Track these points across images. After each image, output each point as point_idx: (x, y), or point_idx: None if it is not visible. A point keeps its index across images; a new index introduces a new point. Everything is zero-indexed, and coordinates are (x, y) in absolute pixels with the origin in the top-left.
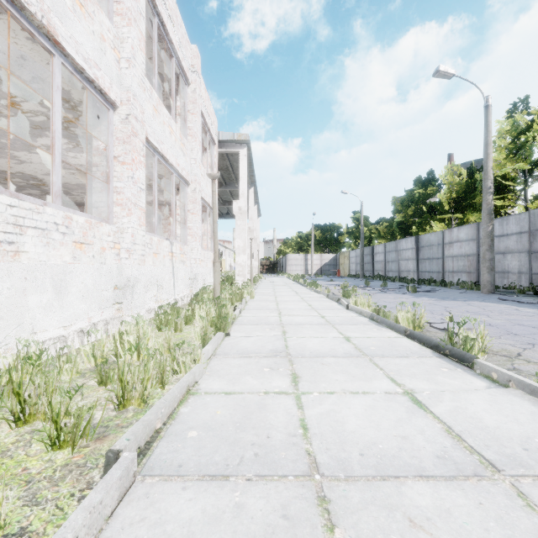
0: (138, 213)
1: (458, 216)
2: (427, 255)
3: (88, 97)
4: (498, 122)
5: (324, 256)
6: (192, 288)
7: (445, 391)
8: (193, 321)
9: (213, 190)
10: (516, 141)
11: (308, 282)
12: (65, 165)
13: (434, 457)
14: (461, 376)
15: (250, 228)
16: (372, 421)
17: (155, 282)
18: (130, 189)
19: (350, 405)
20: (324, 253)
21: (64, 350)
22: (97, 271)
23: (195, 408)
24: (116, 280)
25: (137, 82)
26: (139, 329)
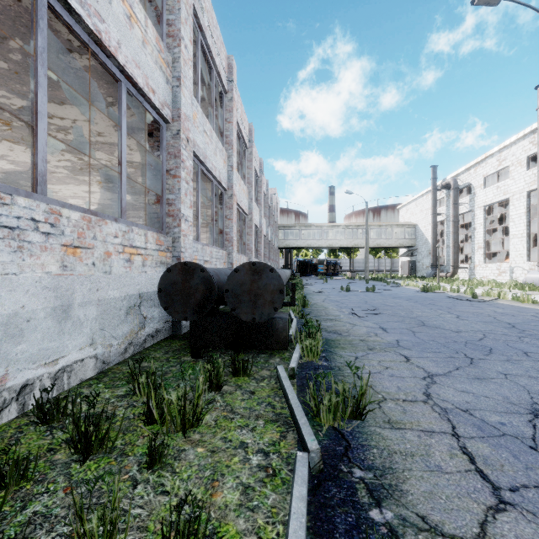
0: None
1: None
2: None
3: None
4: None
5: None
6: None
7: None
8: None
9: None
10: None
11: None
12: None
13: None
14: None
15: None
16: None
17: None
18: None
19: None
20: None
21: None
22: None
23: None
24: None
25: None
26: None
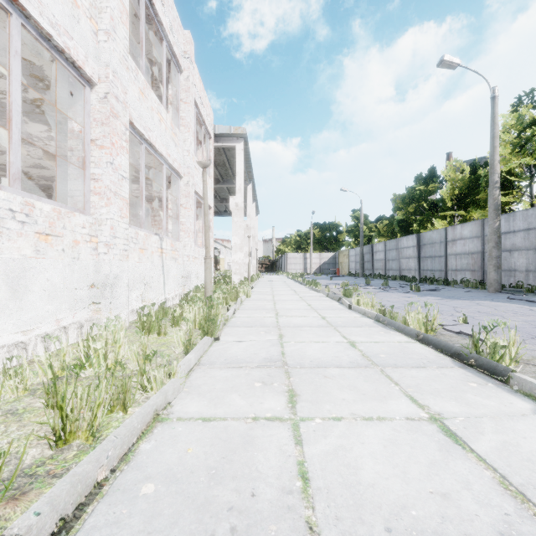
0: (119, 204)
1: (461, 213)
2: (429, 254)
3: (63, 74)
4: (503, 116)
5: (323, 255)
6: (185, 287)
7: (482, 417)
8: (182, 323)
9: (203, 179)
10: (521, 136)
11: (307, 281)
12: (50, 156)
13: (496, 535)
14: (495, 393)
15: (247, 225)
16: (396, 466)
17: (142, 280)
18: (109, 176)
19: (364, 439)
20: (323, 252)
21: (23, 358)
22: (68, 267)
23: (160, 444)
24: (93, 277)
25: (118, 58)
26: (106, 335)
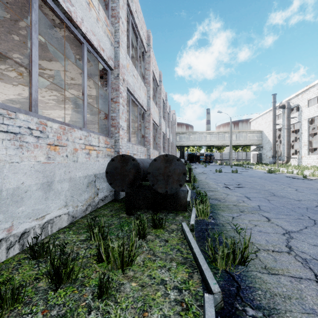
0: None
1: None
2: None
3: None
4: None
5: None
6: None
7: None
8: None
9: None
10: None
11: None
12: None
13: None
14: None
15: None
16: None
17: None
18: None
19: None
20: None
21: None
22: None
23: None
24: None
25: None
26: None
